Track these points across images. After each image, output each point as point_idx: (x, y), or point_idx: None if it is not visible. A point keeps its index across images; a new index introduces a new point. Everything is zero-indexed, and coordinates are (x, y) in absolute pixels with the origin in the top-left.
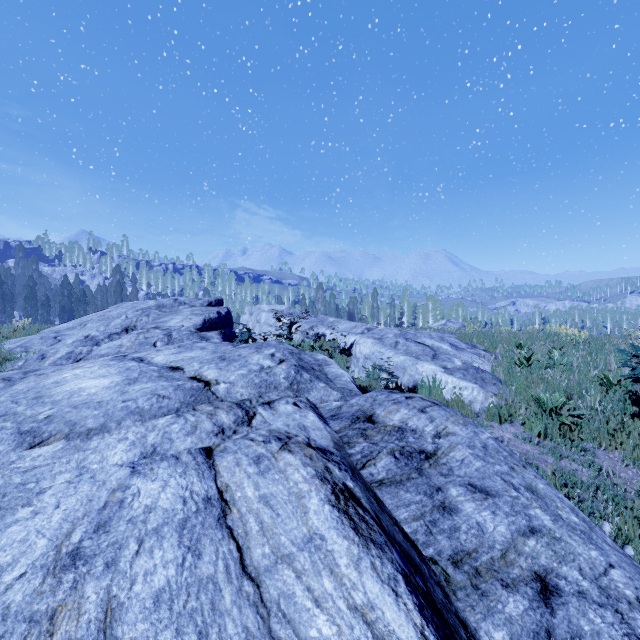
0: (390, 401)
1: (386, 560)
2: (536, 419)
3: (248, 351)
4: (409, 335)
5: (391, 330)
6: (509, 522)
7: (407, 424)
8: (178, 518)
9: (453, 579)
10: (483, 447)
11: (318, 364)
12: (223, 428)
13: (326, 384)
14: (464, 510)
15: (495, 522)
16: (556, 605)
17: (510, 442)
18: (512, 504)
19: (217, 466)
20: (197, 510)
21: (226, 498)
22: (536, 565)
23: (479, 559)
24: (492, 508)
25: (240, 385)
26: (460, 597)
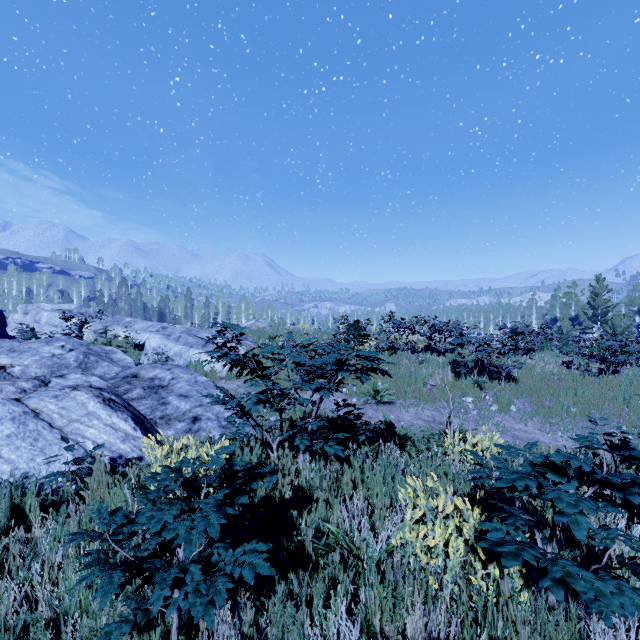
0: (151, 367)
1: (125, 414)
2: (249, 375)
3: (38, 344)
4: (193, 331)
5: (181, 328)
6: (192, 404)
7: (157, 376)
8: (9, 417)
9: (158, 422)
10: (195, 382)
11: (105, 353)
12: (25, 390)
13: (110, 363)
14: (173, 403)
15: (186, 405)
16: (197, 423)
17: (233, 389)
18: (197, 399)
19: (26, 404)
20: (20, 415)
21: (37, 411)
22: (196, 414)
23: (172, 416)
24: (187, 401)
25: (34, 367)
26: (159, 426)
